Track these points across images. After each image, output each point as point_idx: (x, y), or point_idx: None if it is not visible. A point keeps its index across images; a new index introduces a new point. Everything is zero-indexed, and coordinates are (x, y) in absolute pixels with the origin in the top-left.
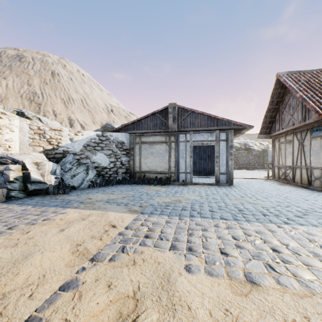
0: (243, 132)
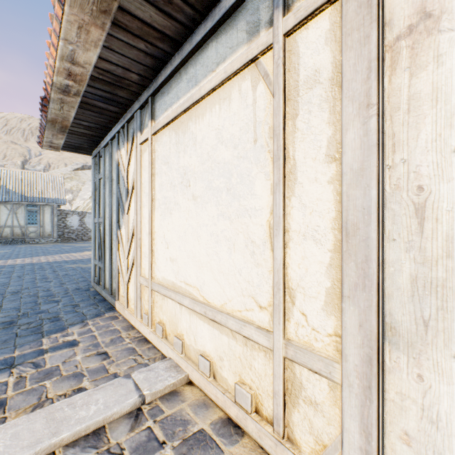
0: (56, 135)
